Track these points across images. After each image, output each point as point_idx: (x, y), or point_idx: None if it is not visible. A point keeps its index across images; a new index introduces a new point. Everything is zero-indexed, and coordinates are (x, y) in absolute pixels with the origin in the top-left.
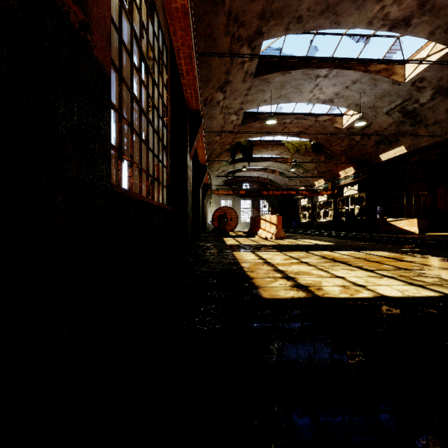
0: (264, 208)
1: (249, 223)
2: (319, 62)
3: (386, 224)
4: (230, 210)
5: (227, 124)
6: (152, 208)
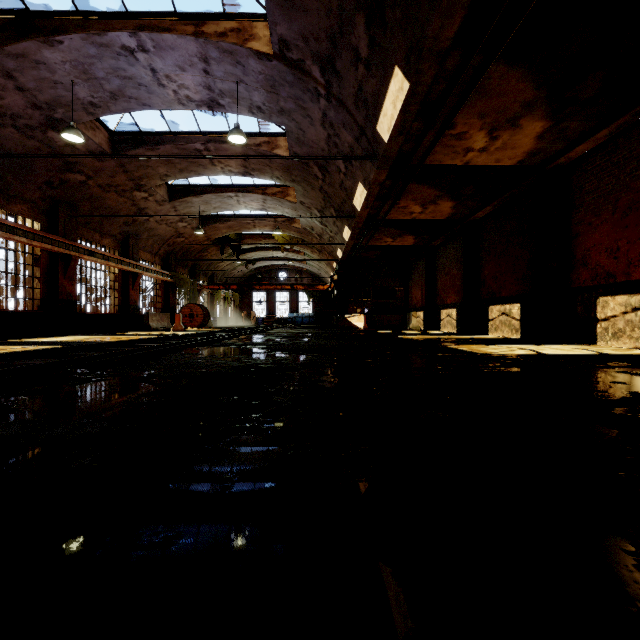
0: (304, 301)
1: (286, 319)
2: (224, 188)
3: (344, 320)
4: (197, 307)
5: (181, 228)
6: (13, 312)
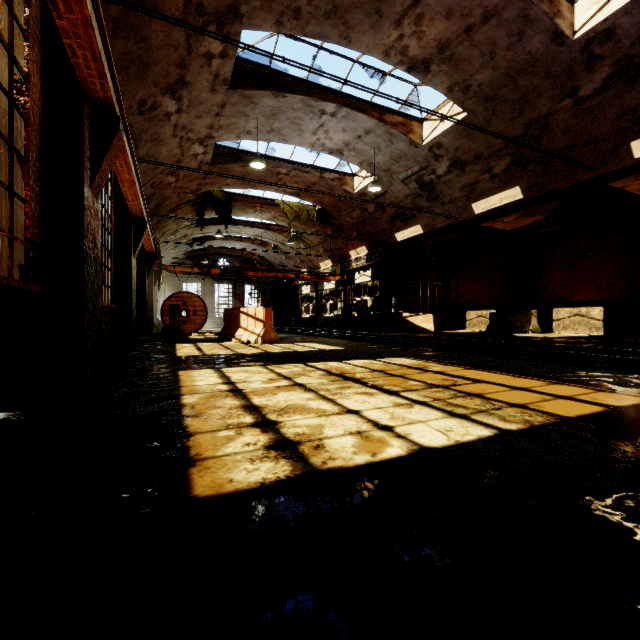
0: (251, 296)
1: None
2: (325, 92)
3: (401, 320)
4: (194, 298)
5: (188, 157)
6: None
